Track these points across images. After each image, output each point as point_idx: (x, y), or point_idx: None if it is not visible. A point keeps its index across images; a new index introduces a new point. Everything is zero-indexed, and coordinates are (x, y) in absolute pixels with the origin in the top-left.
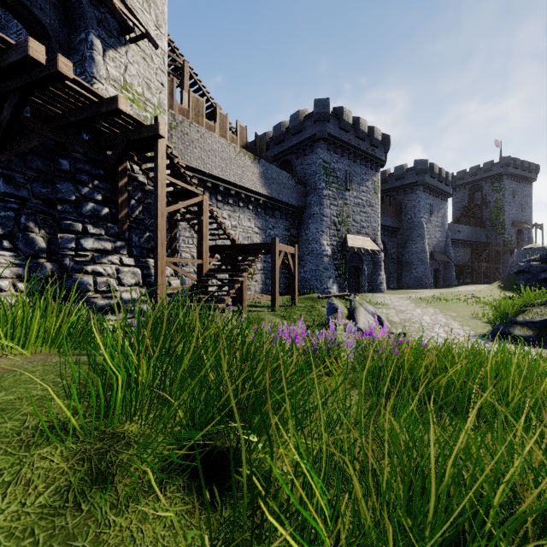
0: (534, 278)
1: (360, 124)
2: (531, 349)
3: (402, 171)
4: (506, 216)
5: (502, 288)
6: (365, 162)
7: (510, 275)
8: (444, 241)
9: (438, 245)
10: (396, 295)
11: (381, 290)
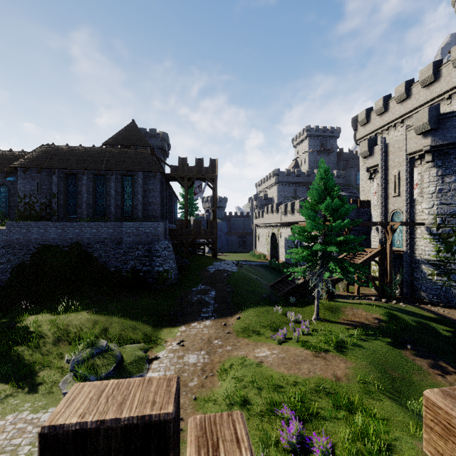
0: None
1: None
2: None
3: None
4: None
5: None
6: None
7: None
8: None
9: None
10: None
11: None
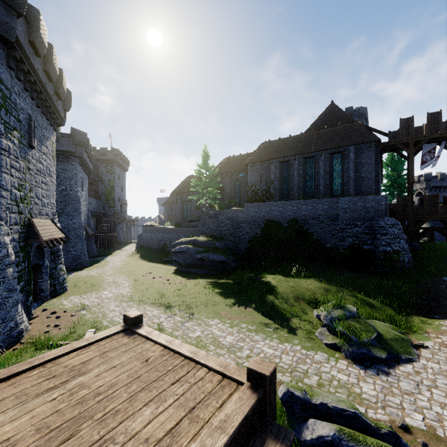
0: (191, 257)
1: (53, 56)
2: (407, 369)
3: (57, 134)
4: (116, 194)
5: (147, 258)
6: (46, 112)
7: (142, 246)
8: (87, 214)
9: (85, 219)
10: (100, 294)
11: (65, 287)
